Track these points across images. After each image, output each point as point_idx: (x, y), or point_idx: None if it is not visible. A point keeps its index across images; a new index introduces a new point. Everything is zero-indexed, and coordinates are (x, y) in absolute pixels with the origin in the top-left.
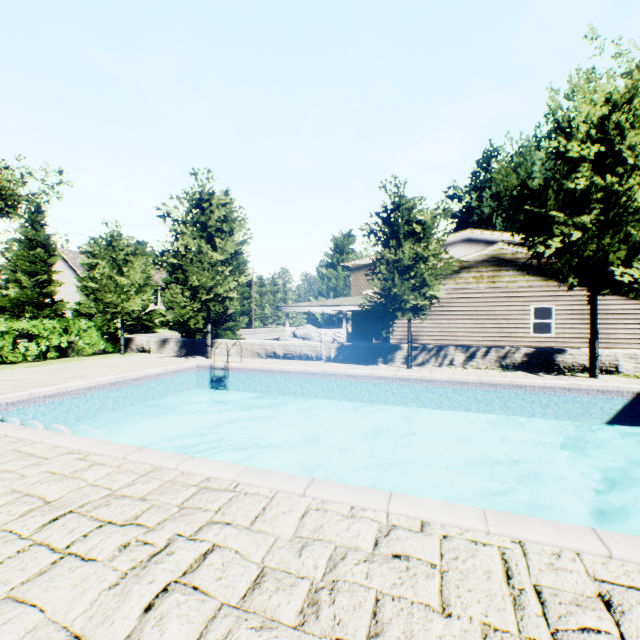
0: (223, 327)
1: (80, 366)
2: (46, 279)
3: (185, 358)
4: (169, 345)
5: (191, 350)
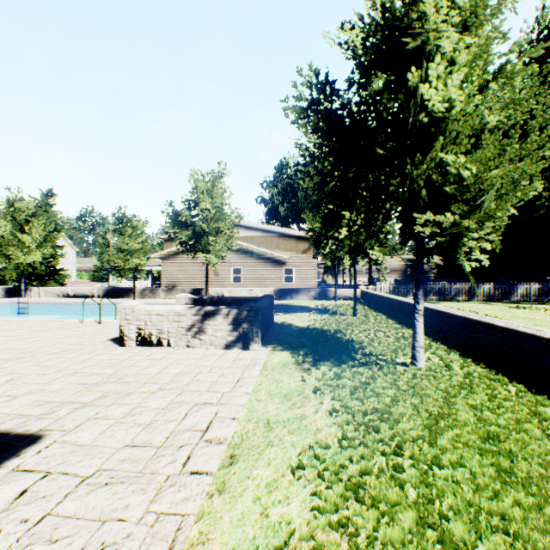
0: (51, 280)
1: None
2: None
3: (6, 298)
4: None
5: (14, 294)
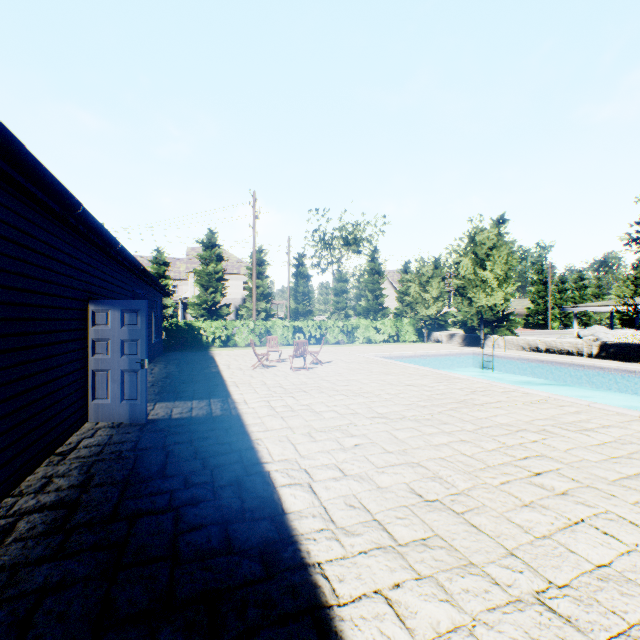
0: (499, 326)
1: (404, 346)
2: (379, 294)
3: (464, 347)
4: (454, 338)
5: (469, 342)
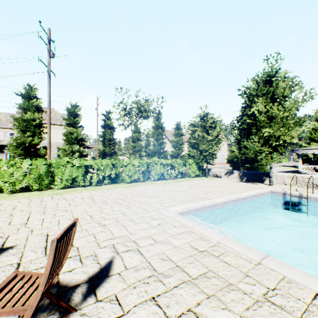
0: (257, 163)
1: (197, 184)
2: (161, 142)
3: (251, 183)
4: (233, 174)
5: (250, 178)
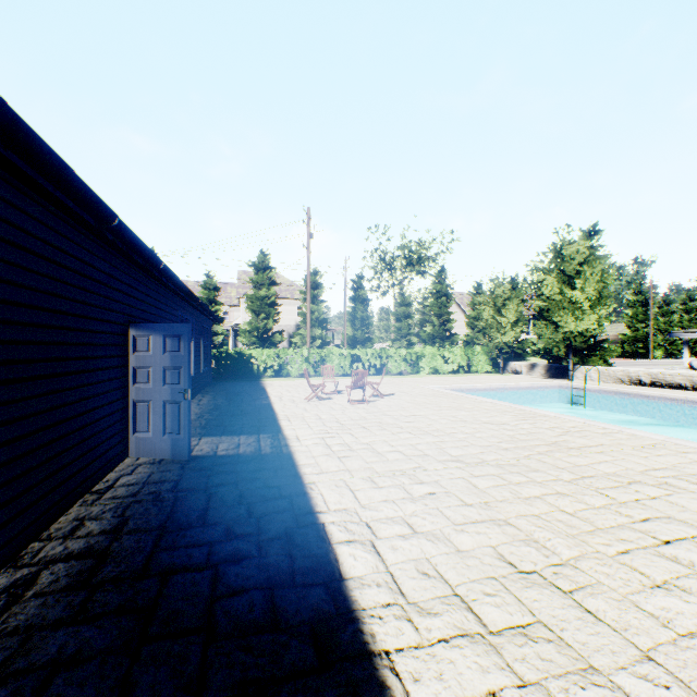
0: (590, 355)
1: (476, 378)
2: (446, 319)
3: (548, 379)
4: (535, 369)
5: (554, 374)
